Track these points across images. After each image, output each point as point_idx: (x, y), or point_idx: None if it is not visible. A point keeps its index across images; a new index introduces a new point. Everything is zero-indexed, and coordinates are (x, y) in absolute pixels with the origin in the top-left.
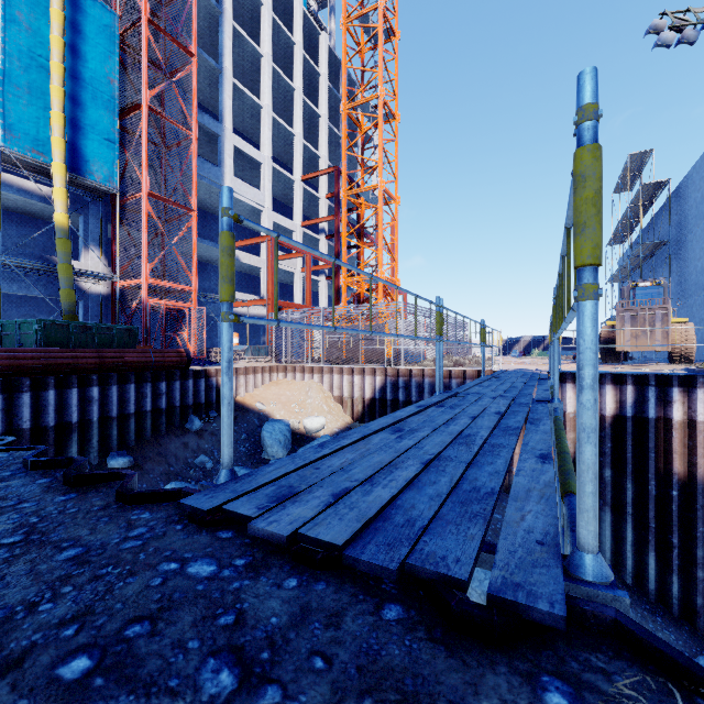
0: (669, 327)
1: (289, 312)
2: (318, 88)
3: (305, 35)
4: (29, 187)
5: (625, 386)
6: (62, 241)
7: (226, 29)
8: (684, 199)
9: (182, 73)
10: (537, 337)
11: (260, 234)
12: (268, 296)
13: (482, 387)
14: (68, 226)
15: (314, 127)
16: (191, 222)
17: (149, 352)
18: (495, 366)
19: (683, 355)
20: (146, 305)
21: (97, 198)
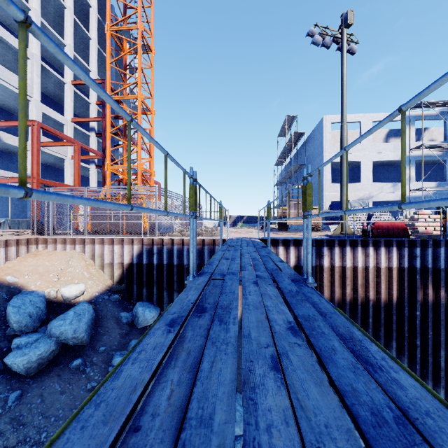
0: (321, 210)
1: (52, 190)
2: (89, 16)
3: None
4: None
5: (300, 247)
6: None
7: None
8: (311, 143)
9: None
10: (240, 215)
11: None
12: (33, 175)
13: (229, 261)
14: None
15: (85, 46)
16: None
17: None
18: (223, 235)
19: (316, 227)
20: None
21: None
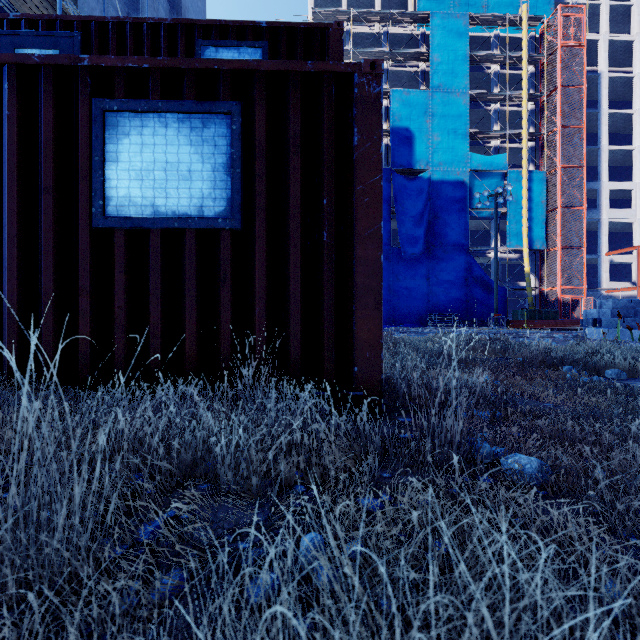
0: None
1: None
2: None
3: None
4: (509, 257)
5: None
6: (527, 278)
7: (602, 121)
8: None
9: (577, 180)
10: None
11: (631, 233)
12: (638, 285)
13: None
14: (529, 271)
15: None
16: (582, 253)
17: (571, 321)
18: None
19: None
20: (559, 299)
21: (533, 252)
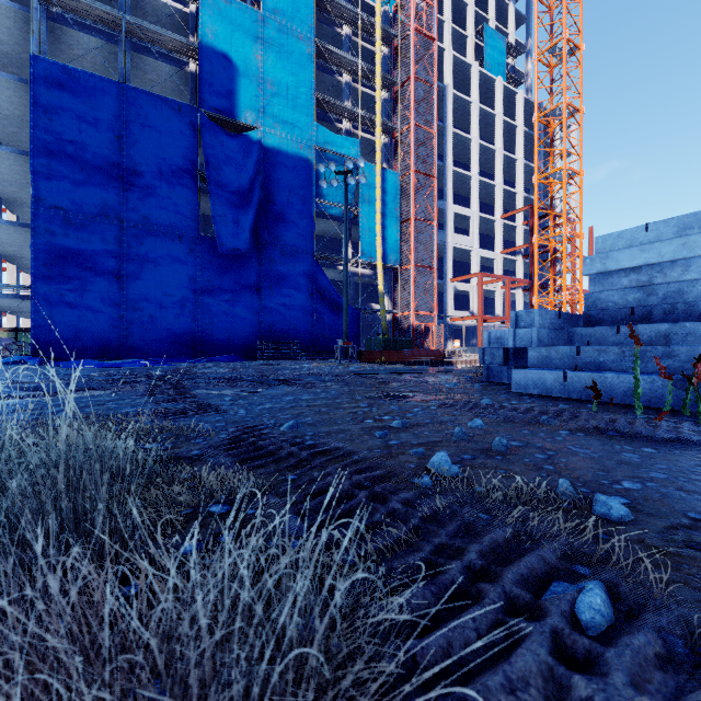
0: None
1: (495, 326)
2: (515, 135)
3: (503, 98)
4: (362, 272)
5: None
6: (382, 299)
7: (448, 138)
8: None
9: (429, 190)
10: None
11: (467, 263)
12: (478, 313)
13: None
14: (383, 291)
15: (511, 167)
16: (434, 275)
17: (428, 351)
18: None
19: None
20: (413, 326)
21: (386, 270)
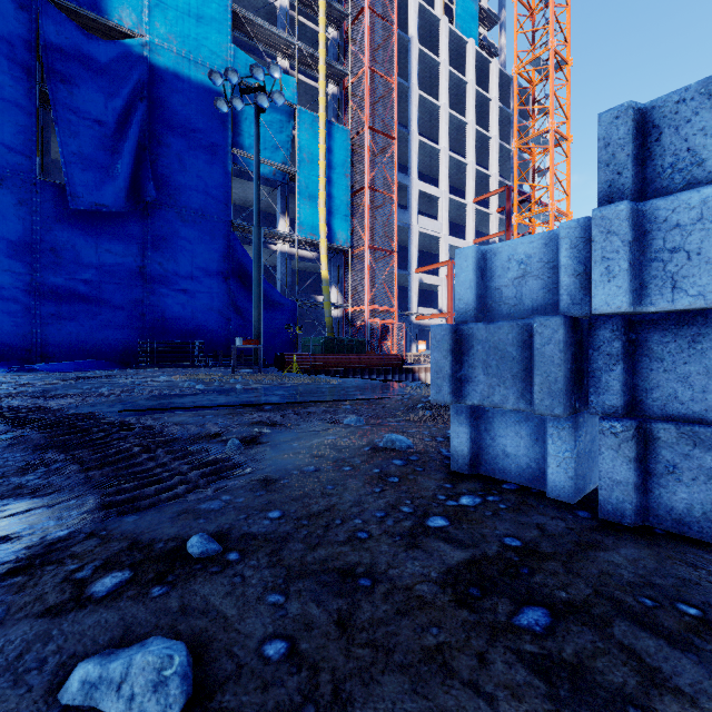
0: None
1: None
2: (488, 111)
3: (476, 68)
4: (304, 254)
5: None
6: (326, 287)
7: (413, 100)
8: None
9: (387, 154)
10: None
11: (436, 255)
12: (448, 310)
13: None
14: (328, 277)
15: (484, 148)
16: (394, 261)
17: (381, 356)
18: None
19: None
20: (367, 323)
21: (336, 253)
